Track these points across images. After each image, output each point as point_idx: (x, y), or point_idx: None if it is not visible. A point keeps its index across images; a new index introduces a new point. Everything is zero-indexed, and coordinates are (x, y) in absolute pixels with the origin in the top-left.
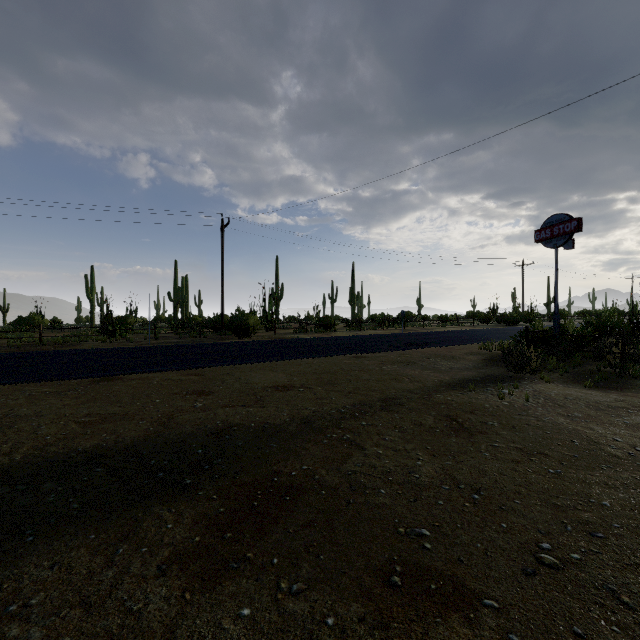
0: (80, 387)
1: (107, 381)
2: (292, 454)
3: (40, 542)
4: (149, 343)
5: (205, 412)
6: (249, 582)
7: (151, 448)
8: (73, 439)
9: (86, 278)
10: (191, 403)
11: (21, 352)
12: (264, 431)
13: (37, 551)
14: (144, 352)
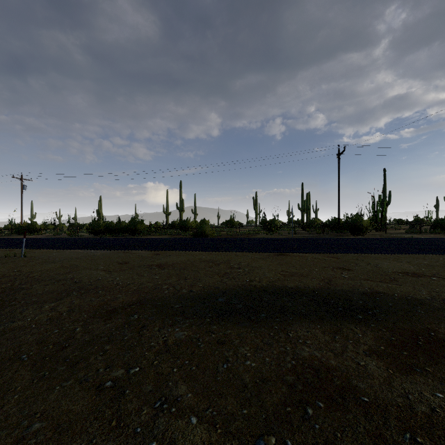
0: (270, 257)
1: (282, 255)
2: (442, 322)
3: (296, 321)
4: (292, 236)
5: (352, 281)
6: (434, 382)
7: (327, 294)
8: (283, 281)
9: (253, 199)
10: (339, 274)
11: (234, 238)
12: (408, 301)
13: (297, 324)
14: (292, 241)
